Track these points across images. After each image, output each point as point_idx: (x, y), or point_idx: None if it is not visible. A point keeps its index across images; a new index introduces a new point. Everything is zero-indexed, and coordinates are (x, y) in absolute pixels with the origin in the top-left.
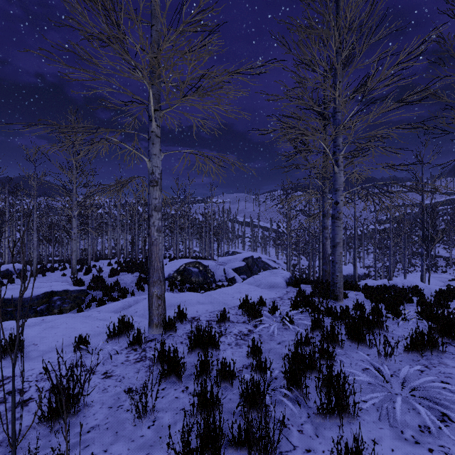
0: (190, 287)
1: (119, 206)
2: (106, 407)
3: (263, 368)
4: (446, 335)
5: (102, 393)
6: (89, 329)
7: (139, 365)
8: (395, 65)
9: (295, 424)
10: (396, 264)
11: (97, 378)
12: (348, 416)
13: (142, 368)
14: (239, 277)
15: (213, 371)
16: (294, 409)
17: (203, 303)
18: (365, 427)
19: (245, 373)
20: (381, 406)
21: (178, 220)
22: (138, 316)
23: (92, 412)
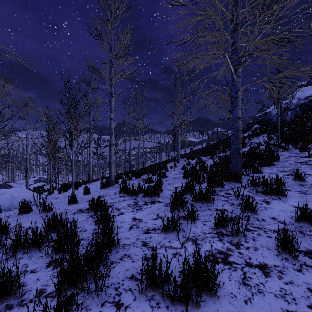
0: None
1: None
2: None
3: None
4: None
5: None
6: None
7: None
8: None
9: None
10: None
11: None
12: None
13: None
14: None
15: None
16: None
17: None
18: None
19: None
20: None
21: None
22: None
23: None
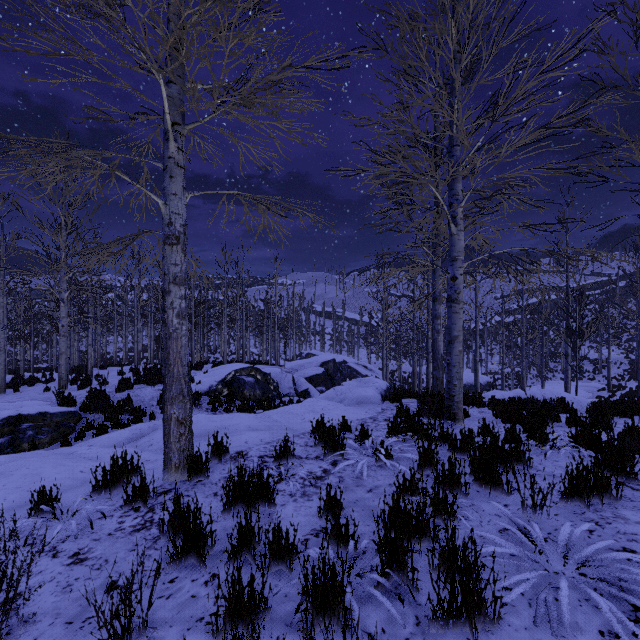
0: (241, 405)
1: (137, 286)
2: (63, 622)
3: (343, 536)
4: (618, 470)
5: (60, 594)
6: (65, 476)
7: (138, 536)
8: (539, 74)
9: (395, 639)
10: (529, 369)
11: (58, 565)
12: (484, 620)
13: (142, 542)
14: (314, 390)
15: (262, 543)
16: (394, 612)
17: (257, 428)
18: (512, 639)
19: (314, 545)
20: (535, 596)
21: (225, 307)
22: (154, 452)
23: (32, 635)
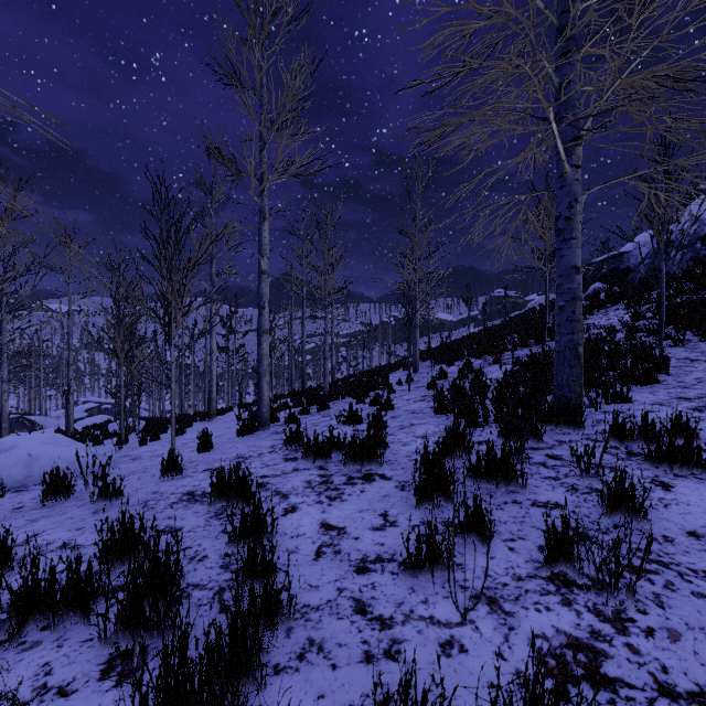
0: None
1: None
2: None
3: None
4: None
5: None
6: None
7: None
8: None
9: None
10: None
11: None
12: None
13: None
14: None
15: None
16: None
17: None
18: None
19: None
20: None
21: None
22: None
23: None
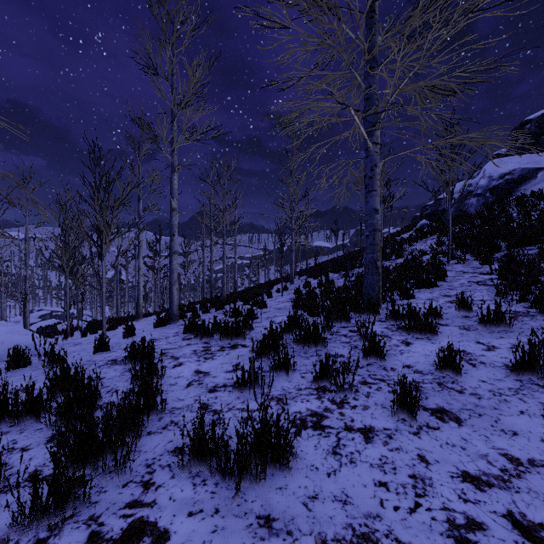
0: None
1: None
2: None
3: None
4: None
5: None
6: None
7: None
8: None
9: None
10: None
11: None
12: None
13: None
14: None
15: None
16: None
17: None
18: None
19: None
20: None
21: None
22: None
23: None
